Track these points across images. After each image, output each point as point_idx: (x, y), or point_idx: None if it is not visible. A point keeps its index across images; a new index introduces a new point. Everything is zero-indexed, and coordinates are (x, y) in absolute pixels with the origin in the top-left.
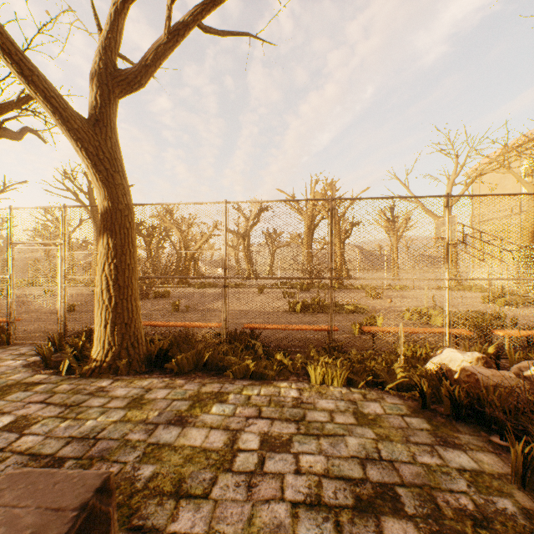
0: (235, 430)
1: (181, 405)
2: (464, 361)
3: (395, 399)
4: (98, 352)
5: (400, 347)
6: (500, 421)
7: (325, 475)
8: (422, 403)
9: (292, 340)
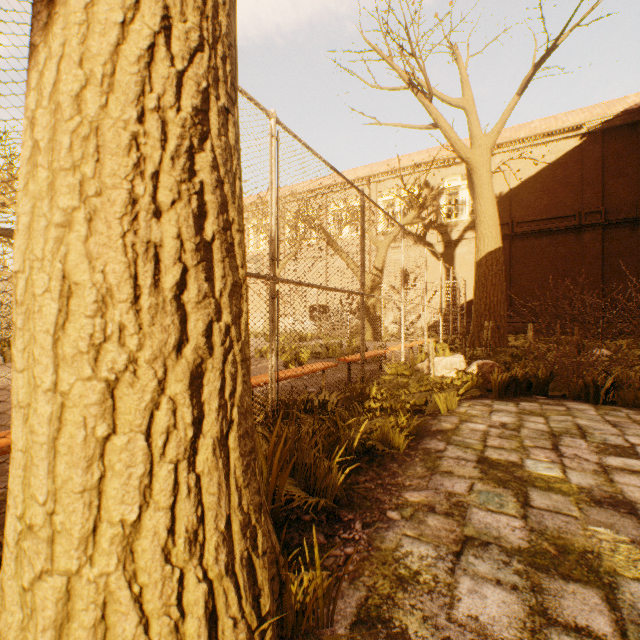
0: (602, 467)
1: (552, 499)
2: (461, 362)
3: (481, 400)
4: (201, 622)
5: (433, 361)
6: (539, 384)
7: None
8: (498, 394)
9: None
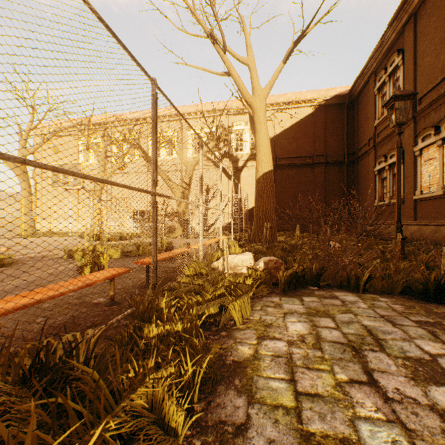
0: (444, 418)
1: None
2: (250, 259)
3: (271, 298)
4: None
5: (227, 260)
6: (313, 277)
7: (442, 343)
8: (284, 290)
9: (25, 323)
